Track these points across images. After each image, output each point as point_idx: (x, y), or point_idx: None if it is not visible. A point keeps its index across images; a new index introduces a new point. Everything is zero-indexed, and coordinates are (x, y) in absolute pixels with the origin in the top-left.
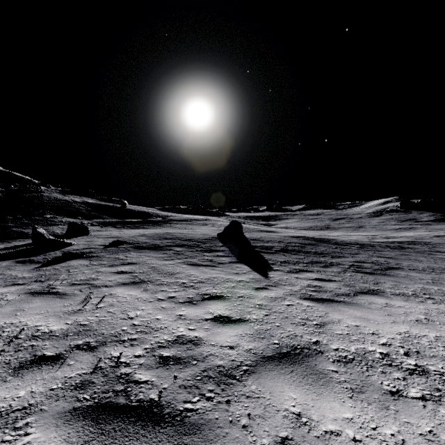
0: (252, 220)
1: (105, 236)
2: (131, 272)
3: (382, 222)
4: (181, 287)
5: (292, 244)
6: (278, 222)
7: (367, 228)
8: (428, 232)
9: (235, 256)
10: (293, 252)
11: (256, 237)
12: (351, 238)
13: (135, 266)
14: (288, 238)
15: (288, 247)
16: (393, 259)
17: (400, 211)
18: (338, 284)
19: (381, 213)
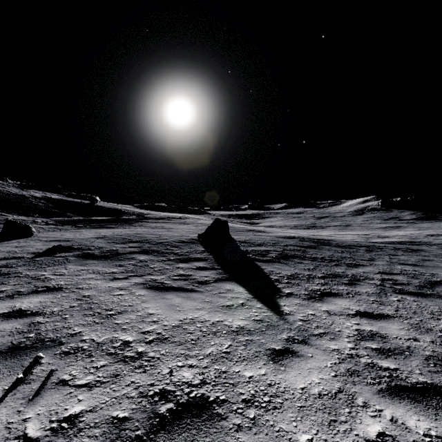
0: (235, 219)
1: (51, 238)
2: (34, 314)
3: (367, 220)
4: (113, 362)
5: (290, 247)
6: (262, 221)
7: (354, 227)
8: (418, 231)
9: (222, 269)
10: (296, 259)
11: (245, 238)
12: (345, 238)
13: (53, 296)
14: (283, 240)
15: (288, 252)
16: (421, 267)
17: (381, 210)
18: (403, 326)
19: (363, 212)
